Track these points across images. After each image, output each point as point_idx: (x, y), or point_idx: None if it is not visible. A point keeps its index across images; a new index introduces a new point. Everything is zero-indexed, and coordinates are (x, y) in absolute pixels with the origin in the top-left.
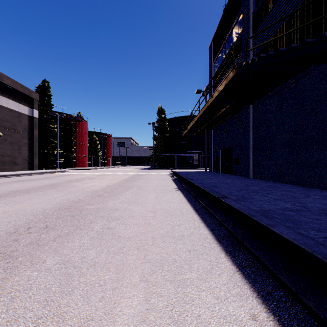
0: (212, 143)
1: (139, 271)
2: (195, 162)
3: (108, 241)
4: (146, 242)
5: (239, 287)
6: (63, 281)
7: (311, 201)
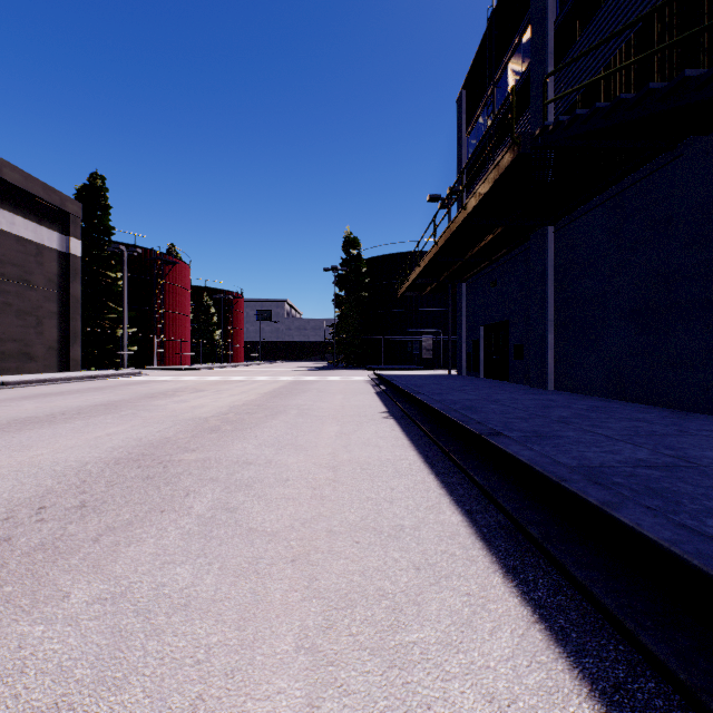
0: (464, 313)
1: (294, 622)
2: (427, 353)
3: (224, 543)
4: (315, 544)
5: (544, 667)
6: (104, 651)
7: (694, 443)
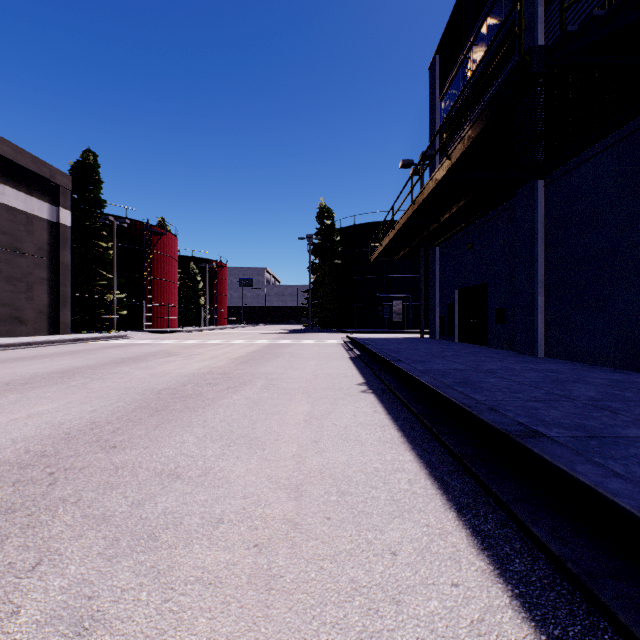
0: (437, 277)
1: None
2: (397, 317)
3: None
4: None
5: None
6: None
7: None
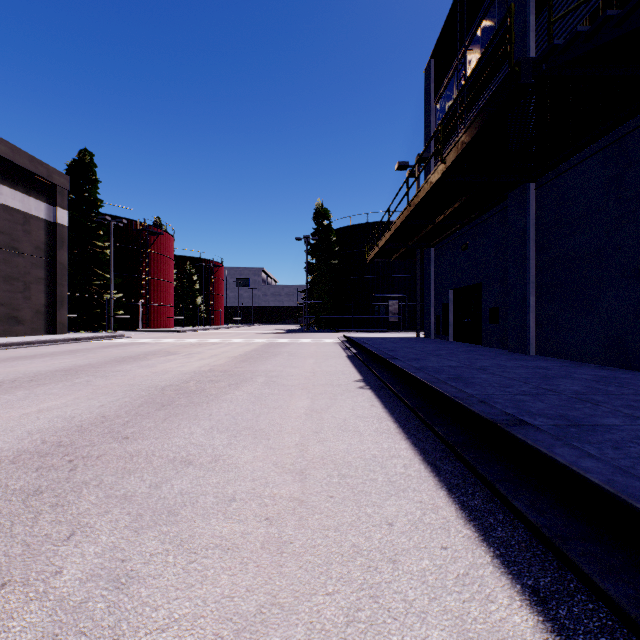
0: (433, 277)
1: None
2: (393, 317)
3: None
4: None
5: None
6: None
7: None
